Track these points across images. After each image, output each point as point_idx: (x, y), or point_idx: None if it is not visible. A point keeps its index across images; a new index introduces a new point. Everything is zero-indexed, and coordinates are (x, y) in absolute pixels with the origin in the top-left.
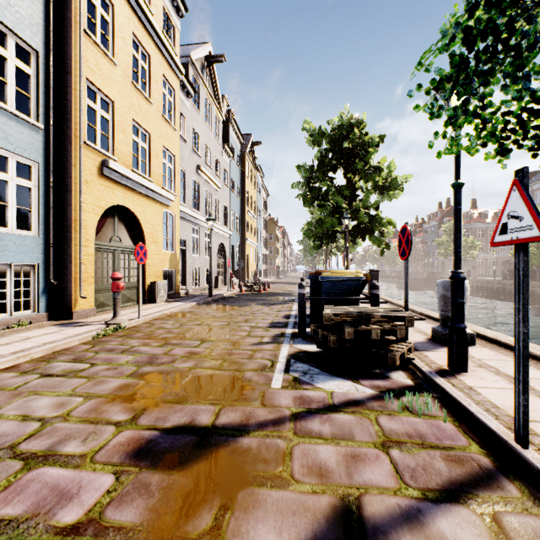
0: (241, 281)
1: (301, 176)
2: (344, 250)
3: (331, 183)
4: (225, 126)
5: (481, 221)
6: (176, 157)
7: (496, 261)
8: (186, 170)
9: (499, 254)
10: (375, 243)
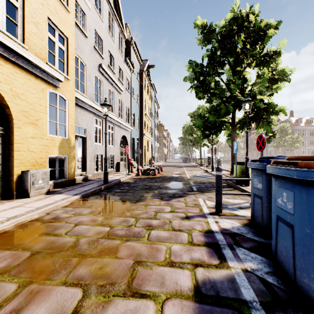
0: (140, 165)
1: (194, 68)
2: (231, 138)
3: (219, 78)
4: (127, 46)
5: (297, 125)
6: (70, 40)
7: (308, 151)
8: (86, 64)
9: (309, 146)
10: (266, 130)
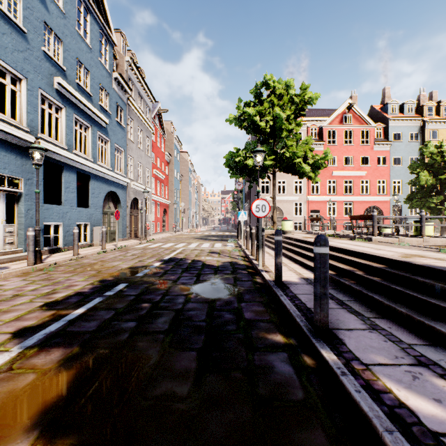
0: None
1: None
2: None
3: None
4: None
5: None
6: None
7: None
8: None
9: None
10: None
